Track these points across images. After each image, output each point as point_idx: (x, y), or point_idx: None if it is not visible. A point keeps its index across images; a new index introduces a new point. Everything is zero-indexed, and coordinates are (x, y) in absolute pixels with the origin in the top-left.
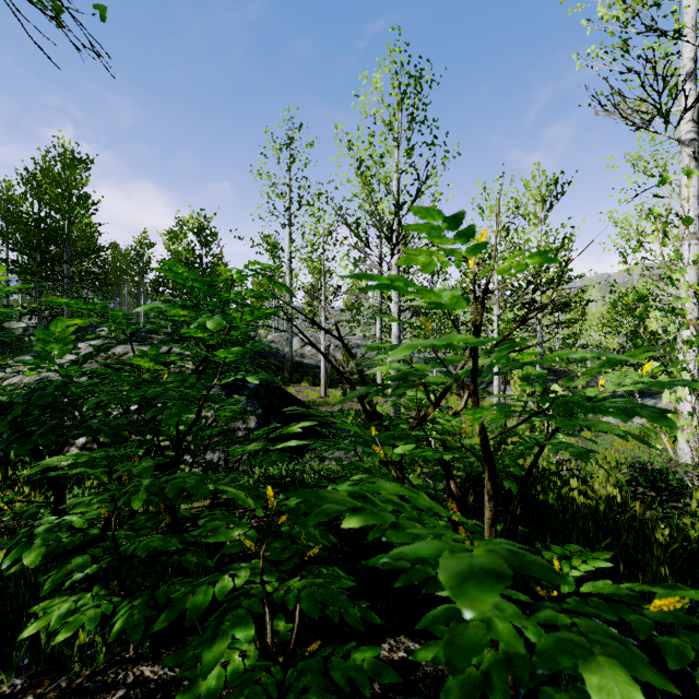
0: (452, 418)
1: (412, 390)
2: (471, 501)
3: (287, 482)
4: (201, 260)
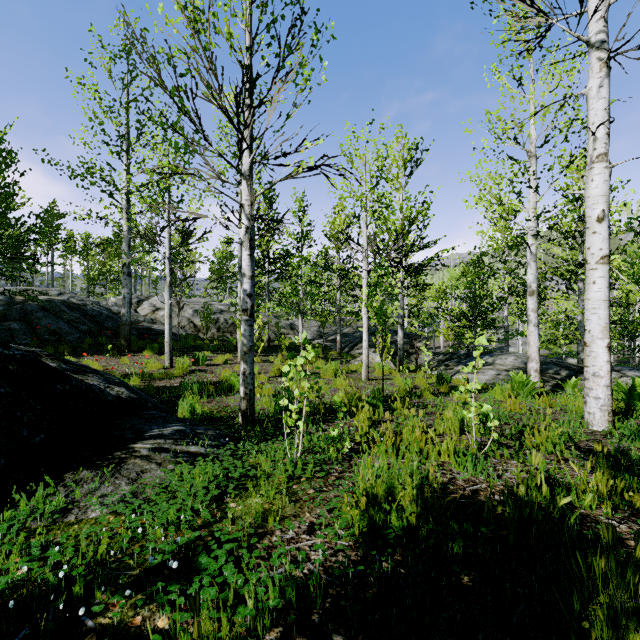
0: None
1: (277, 356)
2: None
3: None
4: None
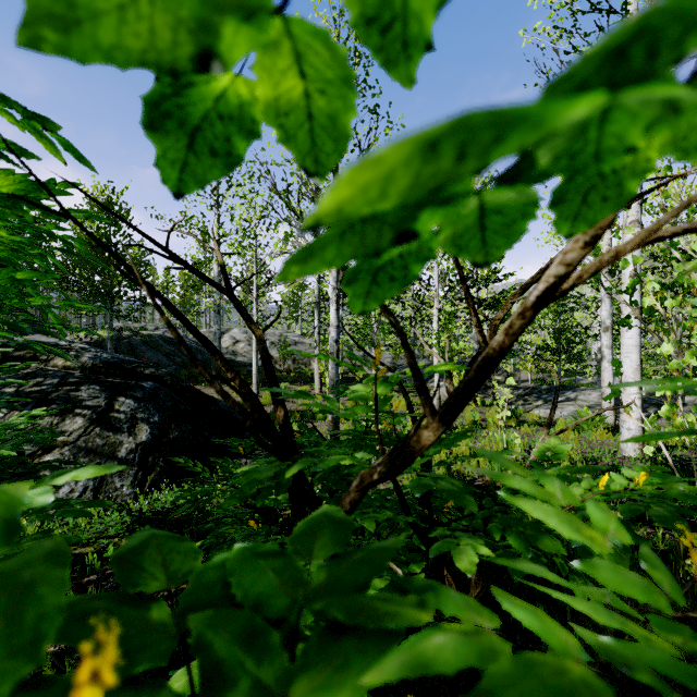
0: (567, 488)
1: None
2: None
3: (182, 518)
4: (108, 240)
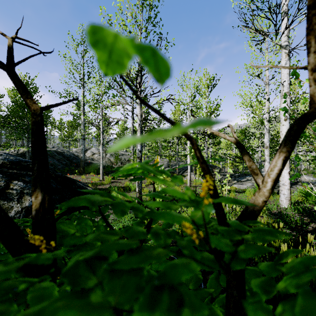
0: None
1: None
2: None
3: None
4: None
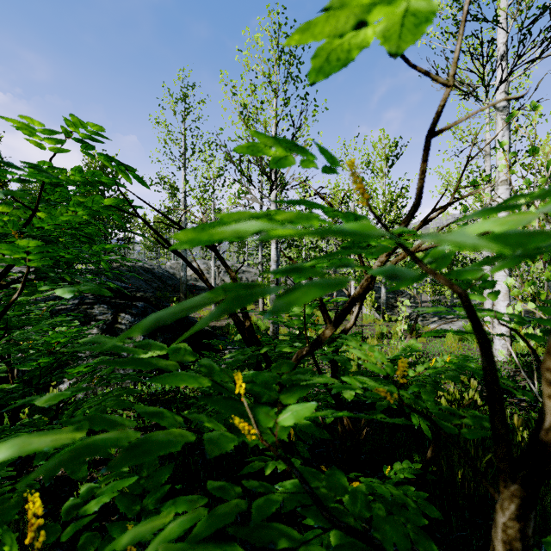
0: (372, 348)
1: None
2: (364, 434)
3: (169, 398)
4: (103, 194)
